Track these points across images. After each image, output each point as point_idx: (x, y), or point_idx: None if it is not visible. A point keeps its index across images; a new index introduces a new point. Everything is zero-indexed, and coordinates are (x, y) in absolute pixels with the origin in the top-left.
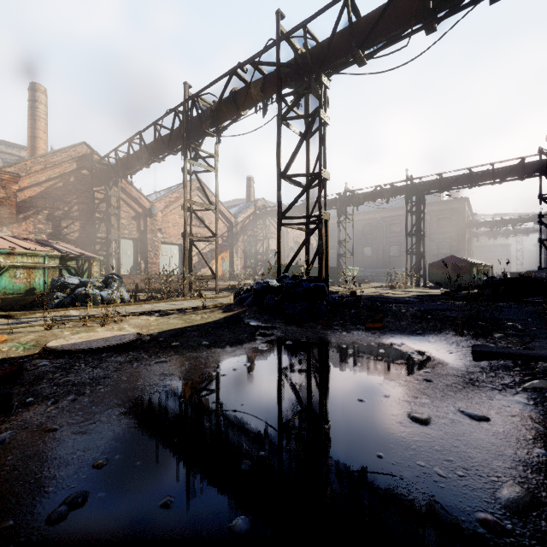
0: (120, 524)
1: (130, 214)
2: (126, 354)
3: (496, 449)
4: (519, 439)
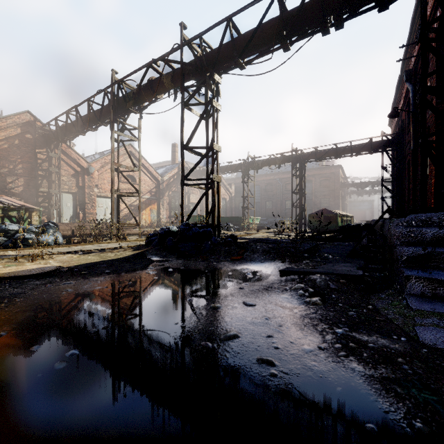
0: (4, 357)
1: (70, 172)
2: (43, 279)
3: (243, 318)
4: (261, 313)
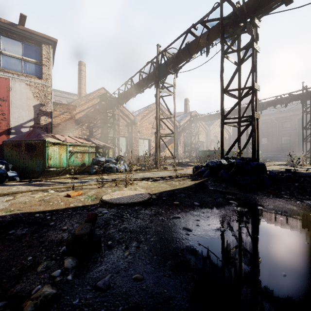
0: None
1: (124, 123)
2: (149, 208)
3: None
4: None
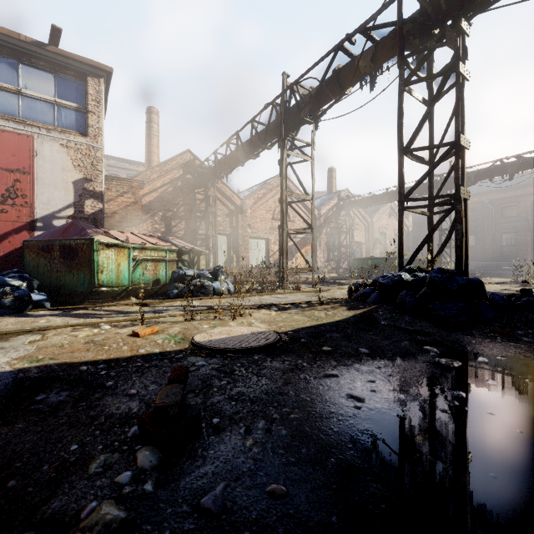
0: None
1: (224, 211)
2: (279, 358)
3: None
4: None
